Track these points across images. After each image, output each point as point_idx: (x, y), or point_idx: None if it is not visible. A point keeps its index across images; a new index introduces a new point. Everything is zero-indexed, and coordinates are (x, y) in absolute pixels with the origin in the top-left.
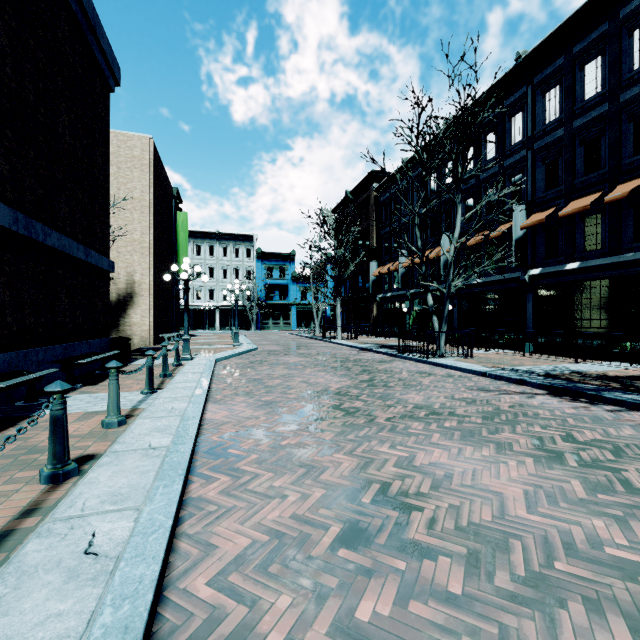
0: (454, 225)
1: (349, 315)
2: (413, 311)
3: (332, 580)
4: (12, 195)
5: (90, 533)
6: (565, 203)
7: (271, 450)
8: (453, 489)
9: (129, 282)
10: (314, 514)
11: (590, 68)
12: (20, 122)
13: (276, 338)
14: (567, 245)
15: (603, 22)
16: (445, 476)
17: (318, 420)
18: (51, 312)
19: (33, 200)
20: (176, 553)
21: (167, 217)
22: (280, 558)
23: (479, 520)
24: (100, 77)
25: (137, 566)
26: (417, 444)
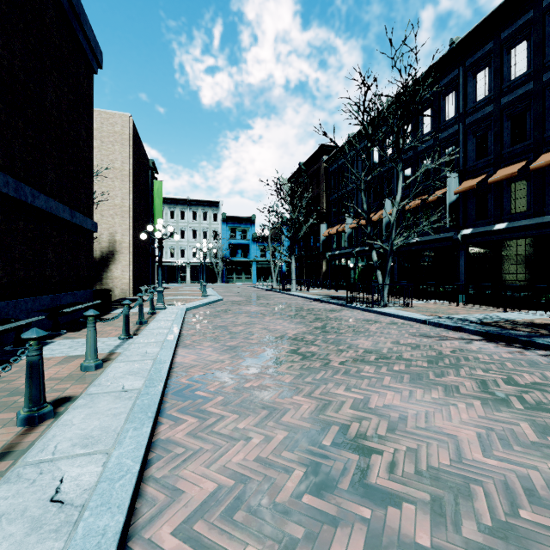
0: (394, 191)
1: (302, 270)
2: (358, 267)
3: (298, 529)
4: (3, 161)
5: (58, 478)
6: (494, 171)
7: (235, 392)
8: (409, 431)
9: (111, 241)
10: (277, 457)
11: (516, 51)
12: (10, 96)
13: (239, 290)
14: (495, 208)
15: (528, 10)
16: (400, 418)
17: (278, 364)
18: (39, 266)
19: (22, 166)
20: (143, 498)
21: (144, 185)
22: (245, 504)
23: (438, 464)
24: (84, 60)
25: (101, 516)
26: (370, 387)
